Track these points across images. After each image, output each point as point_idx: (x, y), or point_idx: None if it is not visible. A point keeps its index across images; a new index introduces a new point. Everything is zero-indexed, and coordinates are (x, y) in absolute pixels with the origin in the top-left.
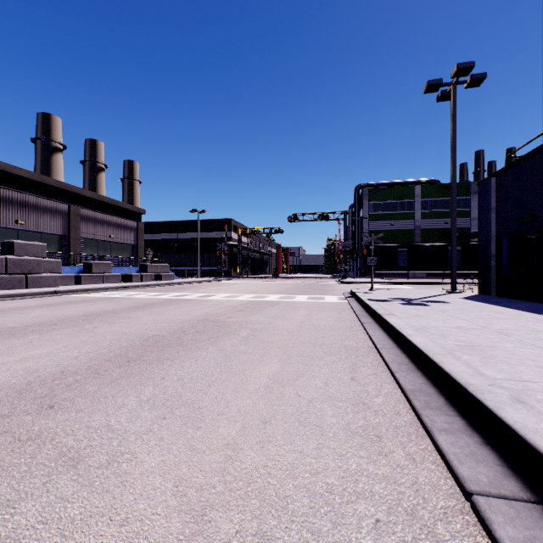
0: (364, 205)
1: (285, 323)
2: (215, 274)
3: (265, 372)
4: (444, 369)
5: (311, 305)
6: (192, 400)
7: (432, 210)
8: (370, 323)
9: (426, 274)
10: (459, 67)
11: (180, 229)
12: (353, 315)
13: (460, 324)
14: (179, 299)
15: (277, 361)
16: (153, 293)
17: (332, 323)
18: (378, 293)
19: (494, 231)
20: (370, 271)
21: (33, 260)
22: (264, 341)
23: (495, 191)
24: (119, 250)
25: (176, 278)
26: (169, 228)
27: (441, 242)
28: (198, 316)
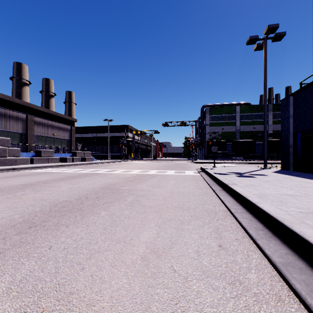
0: (206, 117)
1: (160, 190)
2: (119, 158)
3: (143, 239)
4: (312, 243)
5: (177, 177)
6: (66, 279)
7: (246, 120)
8: (219, 190)
9: (243, 157)
10: (269, 27)
11: (98, 131)
12: (206, 184)
13: (287, 192)
14: (92, 173)
15: (154, 226)
16: (78, 169)
17: (193, 190)
18: (219, 169)
19: (291, 130)
20: (210, 156)
21: (0, 148)
22: (144, 206)
23: (292, 105)
24: (59, 143)
25: (94, 160)
26: (91, 130)
27: (251, 139)
28: (101, 185)
